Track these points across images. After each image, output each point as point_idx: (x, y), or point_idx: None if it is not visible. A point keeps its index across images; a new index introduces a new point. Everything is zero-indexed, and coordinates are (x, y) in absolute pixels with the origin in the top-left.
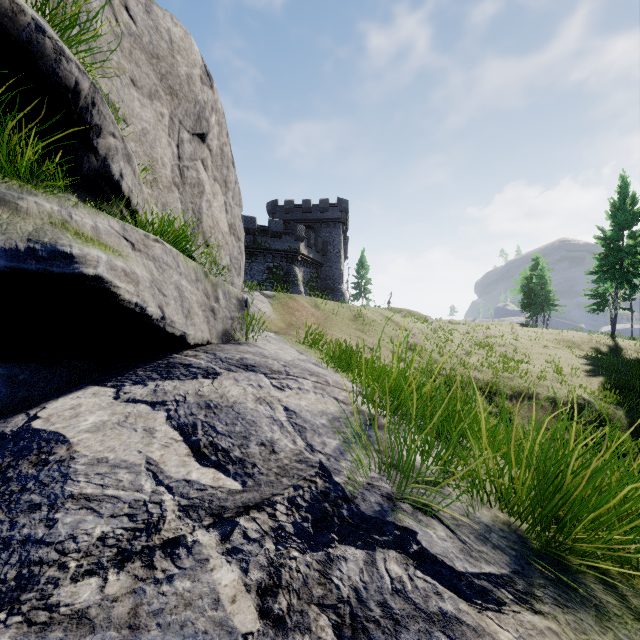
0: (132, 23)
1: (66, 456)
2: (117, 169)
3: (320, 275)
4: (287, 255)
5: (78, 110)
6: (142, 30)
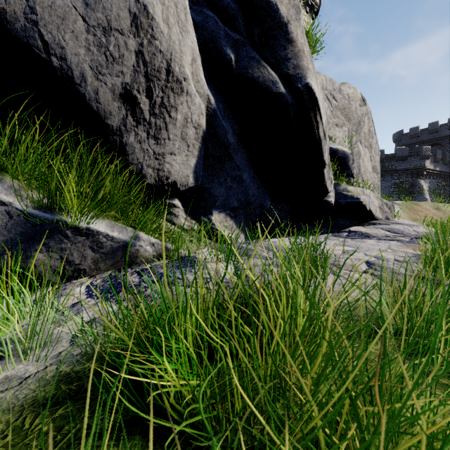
0: (335, 102)
1: (365, 232)
2: (353, 172)
3: (448, 183)
4: (412, 172)
5: (349, 162)
6: (338, 102)
